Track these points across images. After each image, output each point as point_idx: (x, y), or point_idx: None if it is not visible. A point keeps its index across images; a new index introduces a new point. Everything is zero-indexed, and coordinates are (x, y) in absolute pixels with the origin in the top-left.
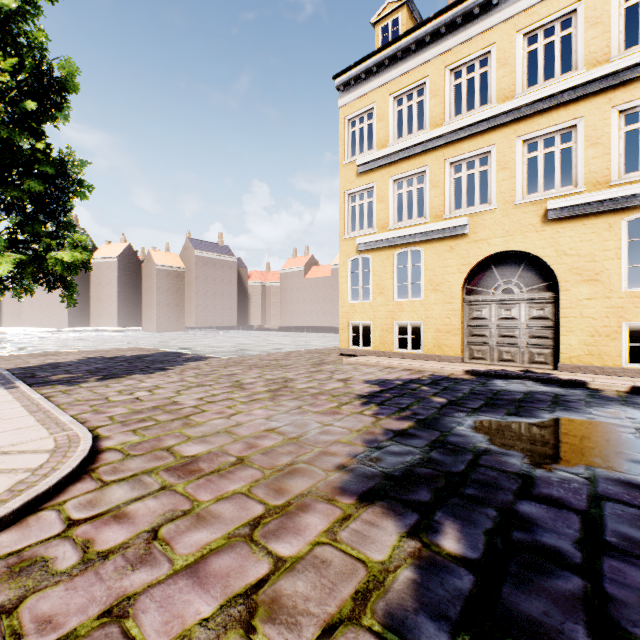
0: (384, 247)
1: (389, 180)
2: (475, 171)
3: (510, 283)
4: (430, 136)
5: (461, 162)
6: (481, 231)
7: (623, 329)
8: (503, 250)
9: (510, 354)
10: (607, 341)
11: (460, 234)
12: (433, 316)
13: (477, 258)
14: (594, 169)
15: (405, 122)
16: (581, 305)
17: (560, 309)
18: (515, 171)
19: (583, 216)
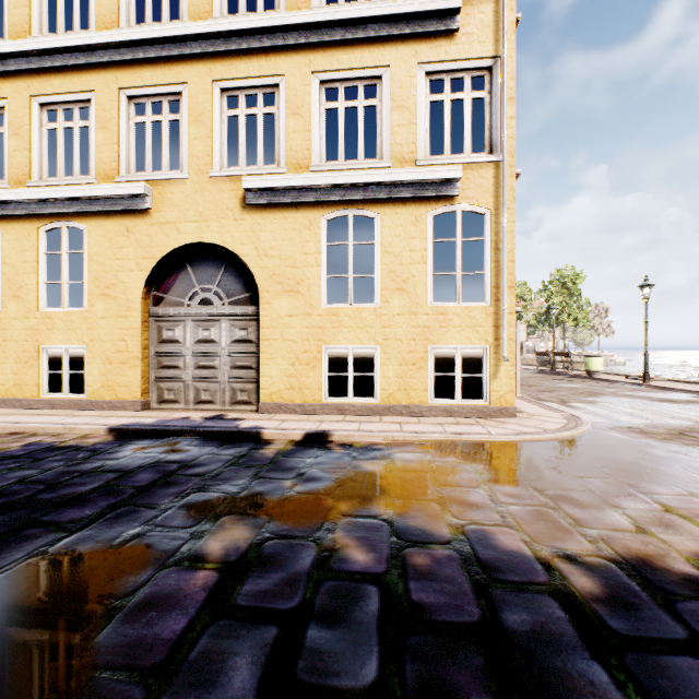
0: (22, 216)
1: (32, 101)
2: (163, 118)
3: (210, 291)
4: (91, 40)
5: (145, 100)
6: (169, 209)
7: (323, 355)
8: (196, 241)
9: (210, 393)
10: (308, 370)
11: (140, 210)
12: (101, 337)
13: (163, 249)
14: (296, 147)
15: (61, 11)
16: (283, 324)
17: (261, 329)
18: (211, 129)
19: (285, 206)
